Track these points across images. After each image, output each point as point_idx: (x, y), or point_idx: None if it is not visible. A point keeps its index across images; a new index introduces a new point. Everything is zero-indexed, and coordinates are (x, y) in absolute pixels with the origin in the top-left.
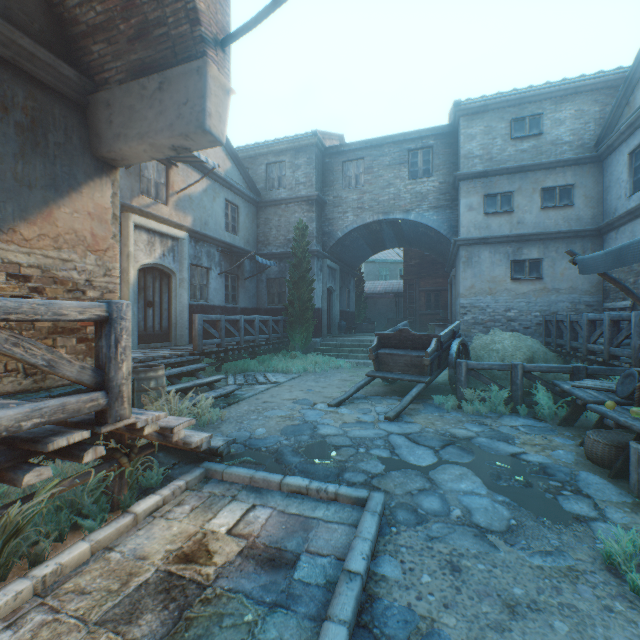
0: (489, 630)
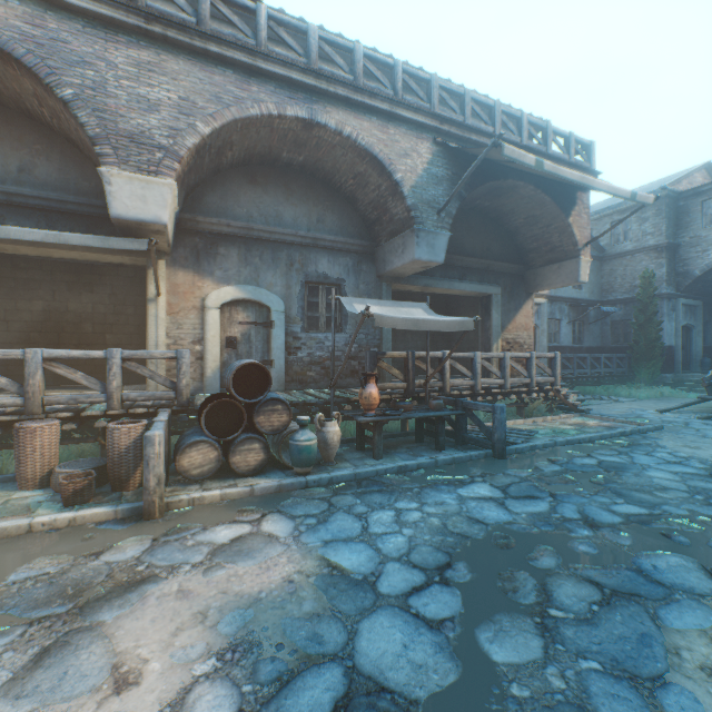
0: (678, 441)
